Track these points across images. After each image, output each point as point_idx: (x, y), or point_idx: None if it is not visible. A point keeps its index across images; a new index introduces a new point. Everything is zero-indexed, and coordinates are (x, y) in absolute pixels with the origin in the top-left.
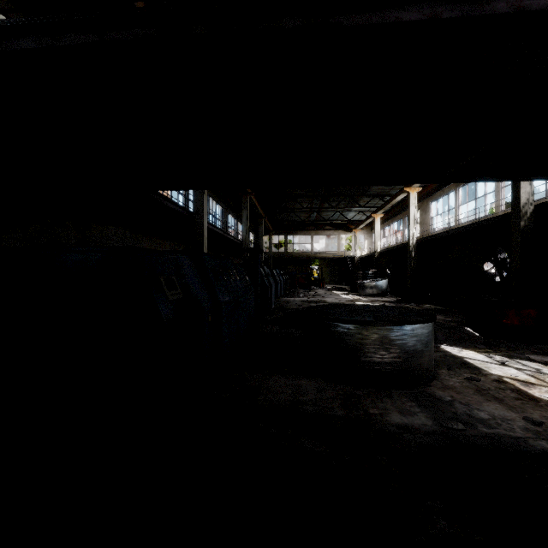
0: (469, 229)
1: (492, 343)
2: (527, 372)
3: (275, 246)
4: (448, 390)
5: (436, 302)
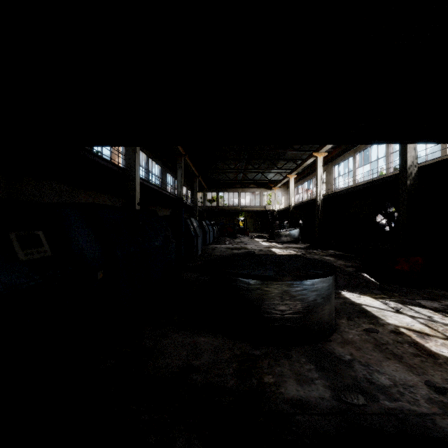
0: (365, 187)
1: (386, 288)
2: (420, 320)
3: (209, 201)
4: (347, 345)
5: (338, 248)
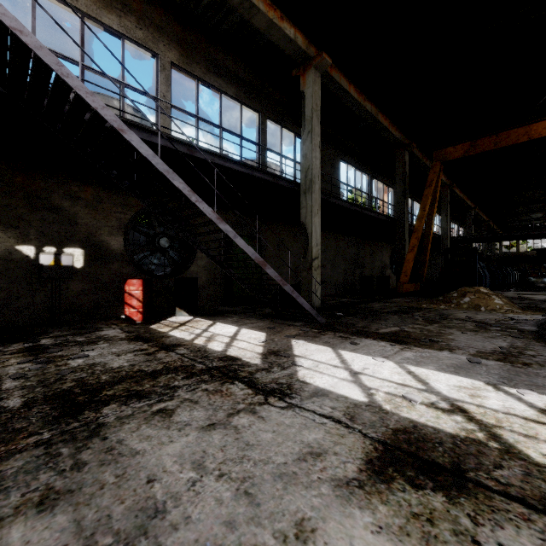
0: None
1: None
2: None
3: (505, 246)
4: None
5: None
